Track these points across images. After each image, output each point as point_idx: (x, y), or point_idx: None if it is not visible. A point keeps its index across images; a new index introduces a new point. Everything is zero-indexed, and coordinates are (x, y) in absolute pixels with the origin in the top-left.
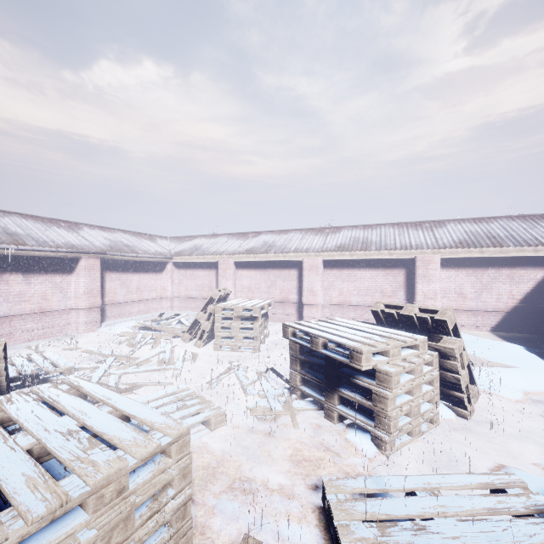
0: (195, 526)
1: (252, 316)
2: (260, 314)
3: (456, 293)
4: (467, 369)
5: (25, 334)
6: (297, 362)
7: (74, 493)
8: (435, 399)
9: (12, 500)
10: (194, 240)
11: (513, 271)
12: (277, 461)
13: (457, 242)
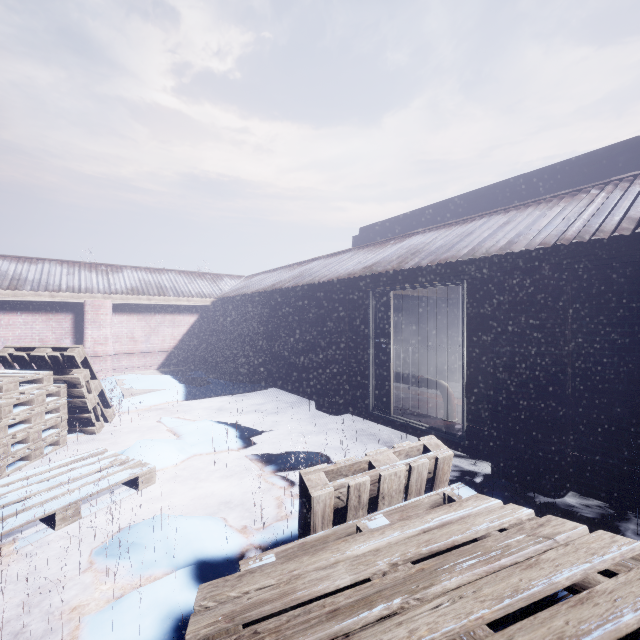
0: None
1: None
2: None
3: (129, 338)
4: (95, 393)
5: None
6: None
7: None
8: (63, 423)
9: None
10: None
11: (175, 317)
12: None
13: (130, 289)
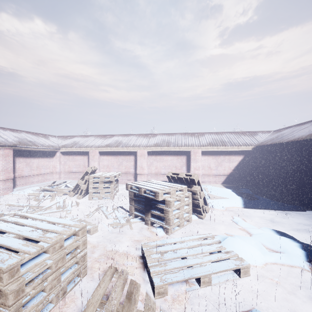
0: (88, 268)
1: (110, 181)
2: (114, 180)
3: (208, 167)
4: (202, 198)
5: None
6: (133, 201)
7: (44, 246)
8: (190, 211)
9: (20, 250)
10: (73, 138)
11: (230, 157)
12: (123, 242)
13: (208, 143)
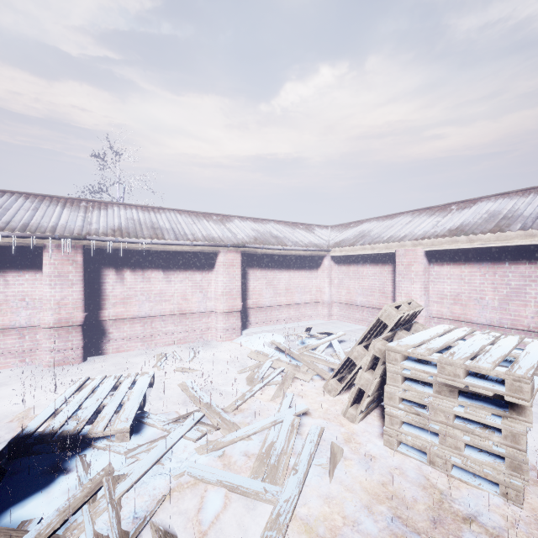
0: None
1: (499, 395)
2: (531, 398)
3: None
4: None
5: (165, 337)
6: None
7: None
8: None
9: None
10: (360, 226)
11: None
12: None
13: None
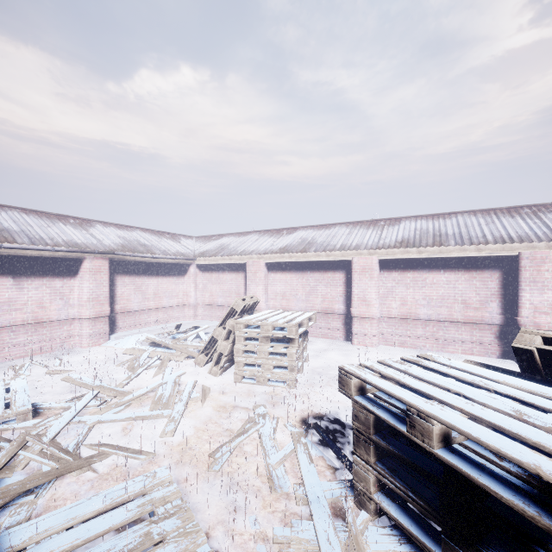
0: None
1: (286, 337)
2: (297, 335)
3: None
4: None
5: (16, 349)
6: (370, 447)
7: None
8: None
9: None
10: (221, 239)
11: None
12: None
13: None
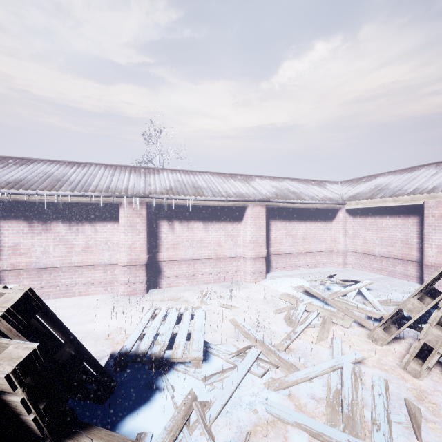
0: None
1: None
2: None
3: None
4: None
5: (204, 276)
6: None
7: None
8: None
9: None
10: (374, 180)
11: None
12: None
13: None
